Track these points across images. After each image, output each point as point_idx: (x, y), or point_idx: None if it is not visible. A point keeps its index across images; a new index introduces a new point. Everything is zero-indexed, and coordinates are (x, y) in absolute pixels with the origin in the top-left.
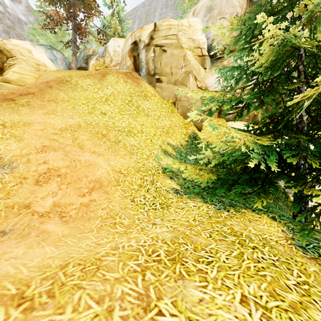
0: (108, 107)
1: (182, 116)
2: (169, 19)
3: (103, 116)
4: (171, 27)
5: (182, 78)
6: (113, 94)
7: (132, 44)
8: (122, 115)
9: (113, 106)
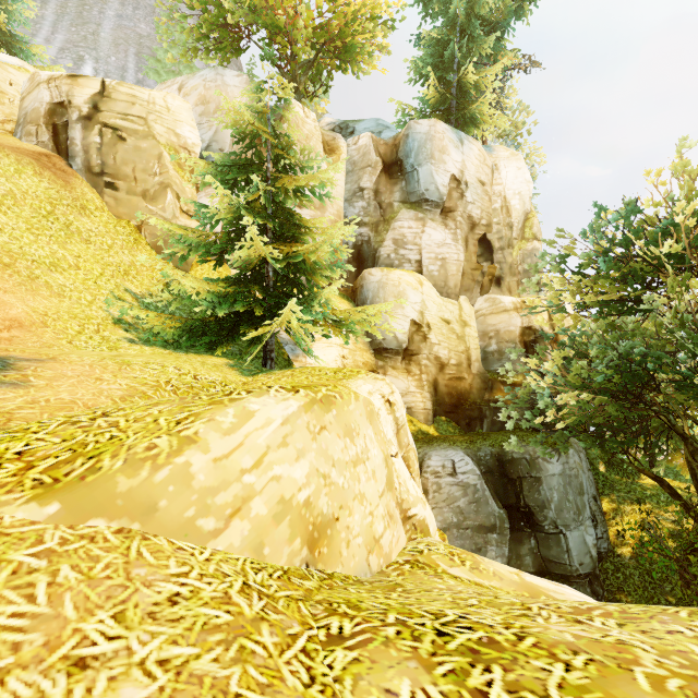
0: (4, 217)
1: (156, 251)
2: (133, 86)
3: None
4: (135, 101)
5: (156, 192)
6: (11, 194)
7: (52, 101)
8: (36, 236)
9: (14, 217)
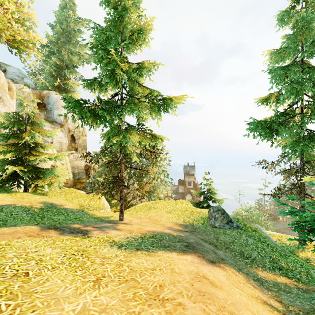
0: None
1: None
2: None
3: None
4: None
5: None
6: None
7: None
8: None
9: None
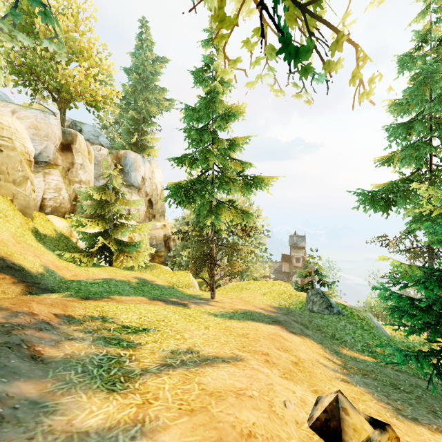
0: None
1: (22, 213)
2: None
3: (1, 225)
4: (3, 127)
5: (21, 181)
6: None
7: None
8: None
9: None
